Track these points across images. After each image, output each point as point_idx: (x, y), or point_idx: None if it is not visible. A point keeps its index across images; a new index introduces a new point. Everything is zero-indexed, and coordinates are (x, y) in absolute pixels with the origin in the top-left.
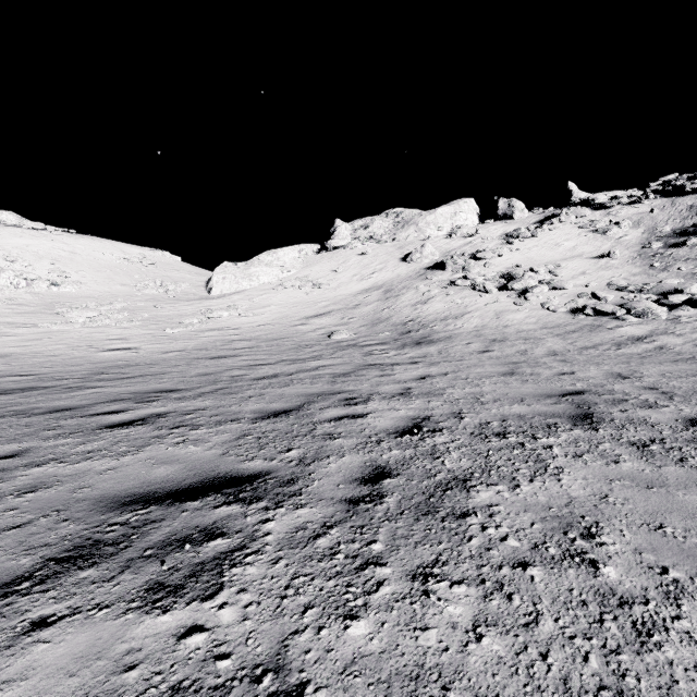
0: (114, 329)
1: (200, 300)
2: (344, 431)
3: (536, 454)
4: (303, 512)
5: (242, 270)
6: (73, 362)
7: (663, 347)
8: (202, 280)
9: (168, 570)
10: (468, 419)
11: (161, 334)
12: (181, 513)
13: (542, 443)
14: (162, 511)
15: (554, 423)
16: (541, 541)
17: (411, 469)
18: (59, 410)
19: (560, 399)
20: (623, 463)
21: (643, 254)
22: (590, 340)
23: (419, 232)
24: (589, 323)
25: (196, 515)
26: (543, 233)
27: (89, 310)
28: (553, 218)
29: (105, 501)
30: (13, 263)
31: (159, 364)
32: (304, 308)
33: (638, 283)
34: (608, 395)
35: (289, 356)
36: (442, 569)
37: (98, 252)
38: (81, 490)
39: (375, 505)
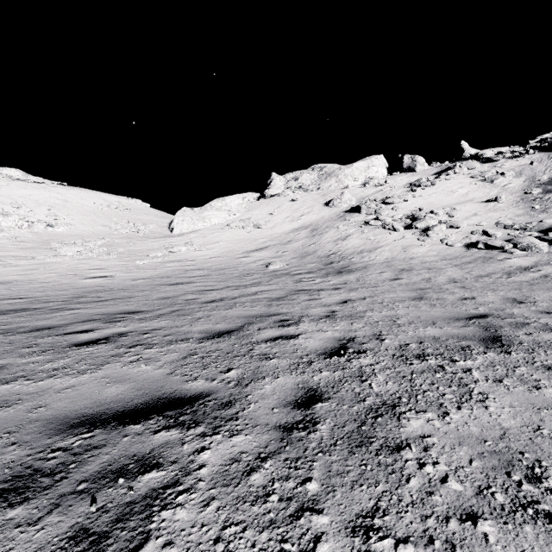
0: (96, 261)
1: (164, 237)
2: (278, 352)
3: (457, 378)
4: (238, 440)
5: (197, 214)
6: (61, 287)
7: (548, 276)
8: (165, 222)
9: (96, 510)
10: (389, 341)
11: (132, 265)
12: (122, 438)
13: (461, 366)
14: (105, 435)
15: (468, 345)
16: (485, 484)
17: (341, 393)
18: (40, 329)
19: (467, 322)
20: (545, 389)
21: (525, 198)
22: (484, 269)
23: (339, 182)
24: (482, 256)
25: (136, 441)
26: (441, 182)
27: (76, 246)
28: (449, 170)
29: (55, 422)
30: (18, 209)
31: (129, 289)
32: (246, 244)
33: (522, 222)
34: (510, 319)
35: (233, 283)
36: (383, 519)
37: (85, 200)
38: (36, 410)
39: (308, 433)
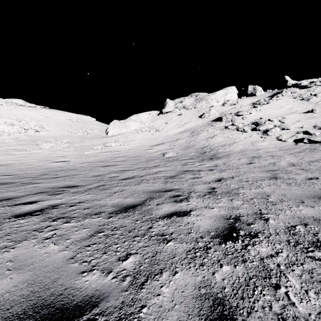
0: (61, 152)
1: (103, 137)
2: (174, 232)
3: None
4: None
5: (122, 124)
6: (36, 168)
7: None
8: (104, 129)
9: None
10: (273, 222)
11: (82, 154)
12: None
13: None
14: None
15: None
16: None
17: (257, 313)
18: (3, 199)
19: None
20: None
21: None
22: (313, 157)
23: (208, 103)
24: (308, 147)
25: None
26: (273, 101)
27: (51, 143)
28: (278, 94)
29: None
30: (20, 121)
31: (76, 169)
32: (151, 141)
33: None
34: None
35: (142, 165)
36: None
37: (58, 116)
38: None
39: None
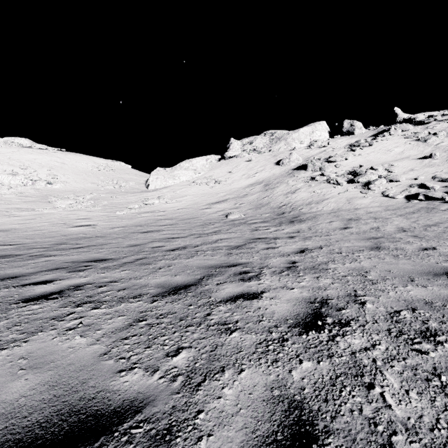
0: (83, 212)
1: (141, 192)
2: (240, 319)
3: None
4: None
5: (169, 173)
6: (49, 234)
7: None
8: (143, 180)
9: None
10: (371, 306)
11: (113, 215)
12: None
13: None
14: None
15: None
16: None
17: (343, 417)
18: (5, 278)
19: None
20: None
21: None
22: (430, 219)
23: (287, 145)
24: (424, 206)
25: None
26: (378, 143)
27: (69, 200)
28: (384, 132)
29: None
30: (25, 170)
31: (105, 236)
32: (209, 197)
33: None
34: None
35: (197, 231)
36: None
37: (78, 162)
38: None
39: None
